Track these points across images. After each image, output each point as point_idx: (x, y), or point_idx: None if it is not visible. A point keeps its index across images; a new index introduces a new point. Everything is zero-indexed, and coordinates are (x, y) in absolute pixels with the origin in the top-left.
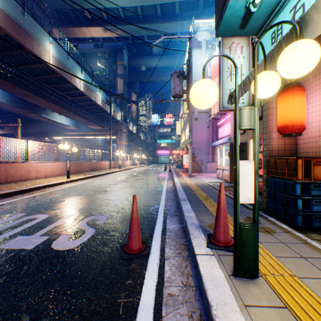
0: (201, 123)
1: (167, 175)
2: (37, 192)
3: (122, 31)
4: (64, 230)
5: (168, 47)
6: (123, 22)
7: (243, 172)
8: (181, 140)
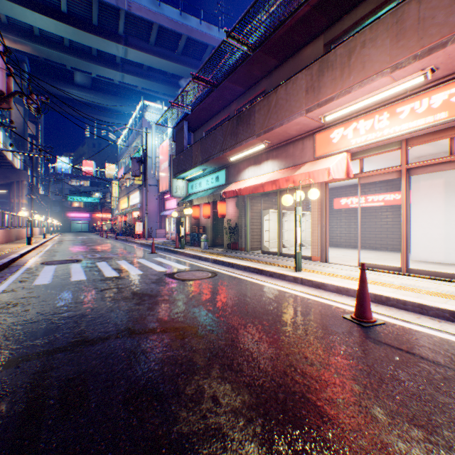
0: (152, 194)
1: (120, 241)
2: (38, 252)
3: (33, 49)
4: (120, 254)
5: (99, 84)
6: (37, 39)
7: (182, 229)
8: (121, 203)
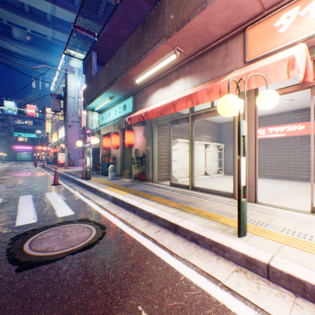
0: (75, 129)
1: (44, 169)
2: None
3: None
4: (16, 186)
5: (35, 40)
6: None
7: (88, 159)
8: (53, 138)
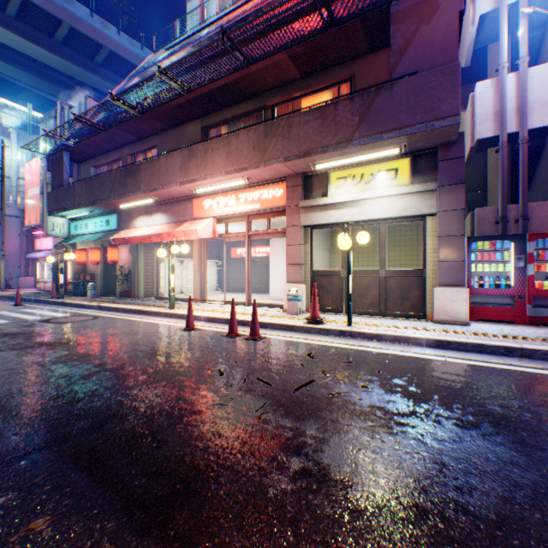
0: (12, 229)
1: None
2: None
3: None
4: None
5: None
6: None
7: (62, 277)
8: None
